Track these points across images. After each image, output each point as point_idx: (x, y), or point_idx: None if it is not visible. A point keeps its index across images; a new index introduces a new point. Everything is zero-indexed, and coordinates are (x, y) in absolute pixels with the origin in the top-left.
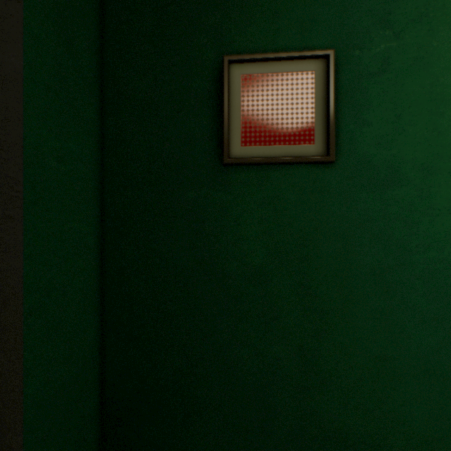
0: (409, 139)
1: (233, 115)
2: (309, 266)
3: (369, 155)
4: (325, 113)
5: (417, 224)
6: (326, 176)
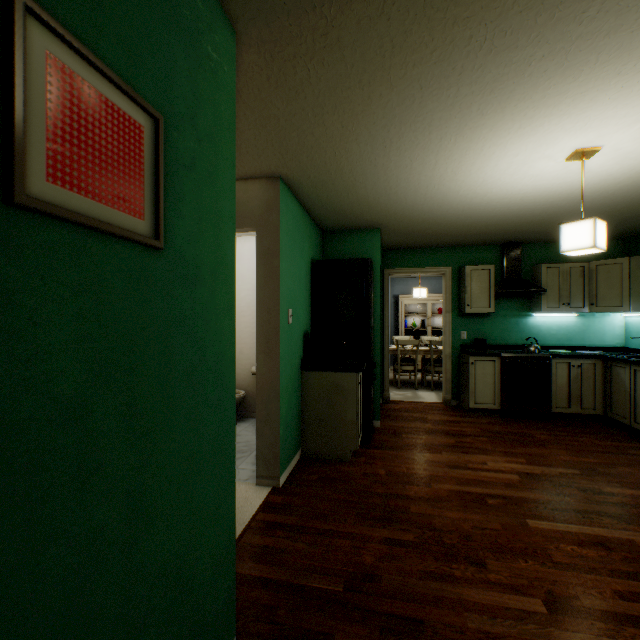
0: (207, 243)
1: (32, 114)
2: (137, 378)
3: (185, 250)
4: (155, 187)
5: (210, 322)
6: (153, 264)
